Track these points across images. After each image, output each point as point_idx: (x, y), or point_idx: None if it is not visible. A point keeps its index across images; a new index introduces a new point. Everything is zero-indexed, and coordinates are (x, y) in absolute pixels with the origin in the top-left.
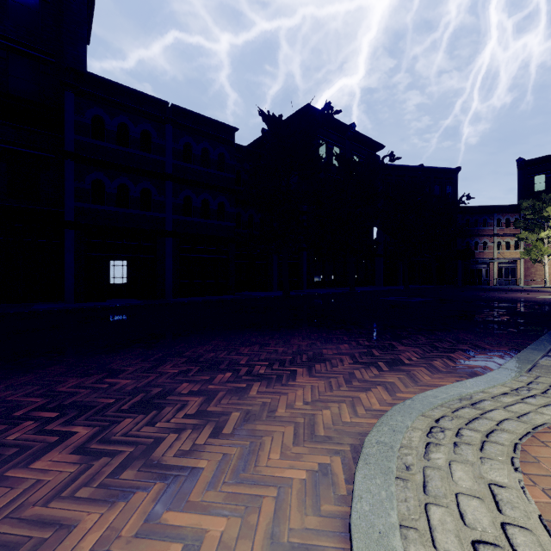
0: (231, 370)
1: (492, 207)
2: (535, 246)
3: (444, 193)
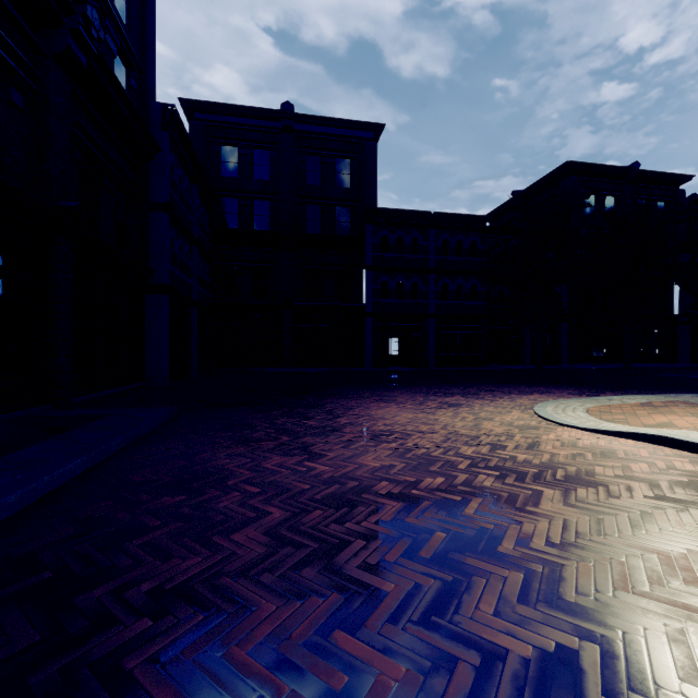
0: (500, 392)
1: None
2: None
3: None
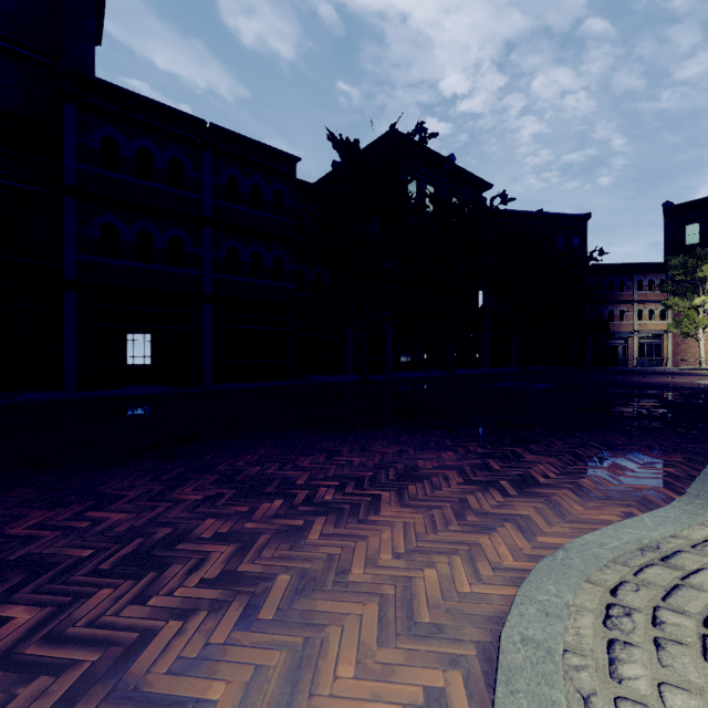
0: (282, 495)
1: (630, 266)
2: (686, 316)
3: (569, 247)
